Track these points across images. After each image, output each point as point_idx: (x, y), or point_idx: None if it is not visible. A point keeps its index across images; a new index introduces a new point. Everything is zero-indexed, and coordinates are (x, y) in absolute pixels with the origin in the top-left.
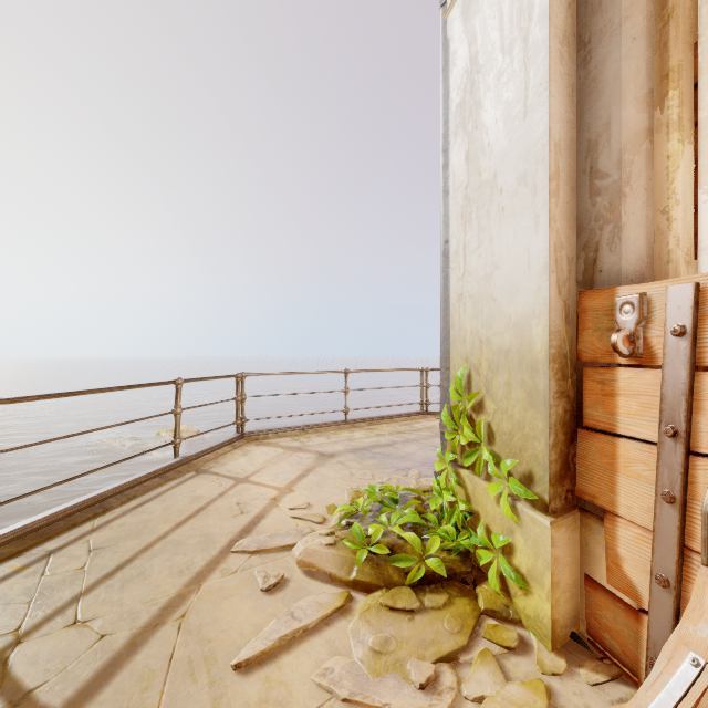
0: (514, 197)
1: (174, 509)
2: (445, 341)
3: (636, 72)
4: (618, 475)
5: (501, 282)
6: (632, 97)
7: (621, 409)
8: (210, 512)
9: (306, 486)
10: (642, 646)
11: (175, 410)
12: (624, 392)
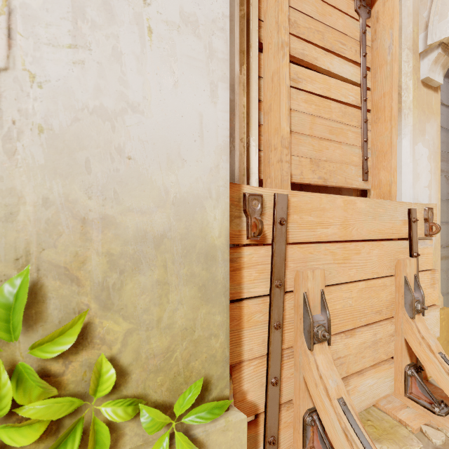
0: (177, 33)
1: None
2: None
3: (238, 30)
4: (244, 329)
5: (147, 136)
6: (237, 46)
7: (245, 279)
8: None
9: None
10: (259, 440)
11: None
12: (248, 265)
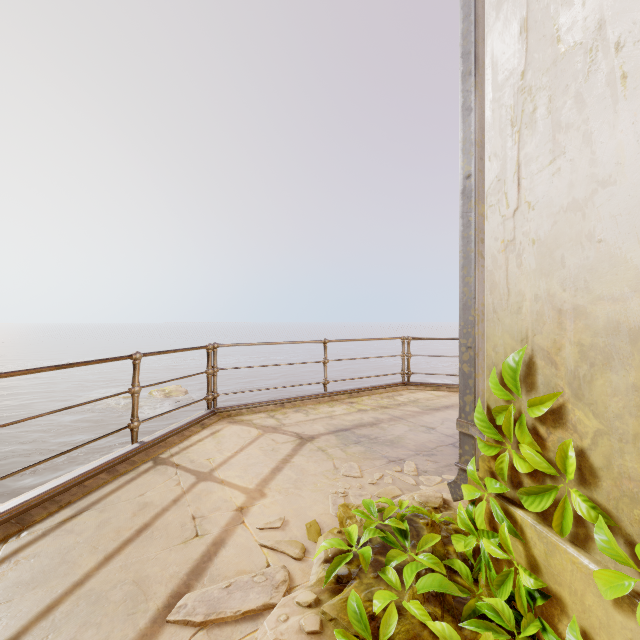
0: None
1: (110, 526)
2: (465, 310)
3: None
4: None
5: (619, 208)
6: None
7: None
8: (155, 533)
9: (281, 487)
10: None
11: (131, 389)
12: None
